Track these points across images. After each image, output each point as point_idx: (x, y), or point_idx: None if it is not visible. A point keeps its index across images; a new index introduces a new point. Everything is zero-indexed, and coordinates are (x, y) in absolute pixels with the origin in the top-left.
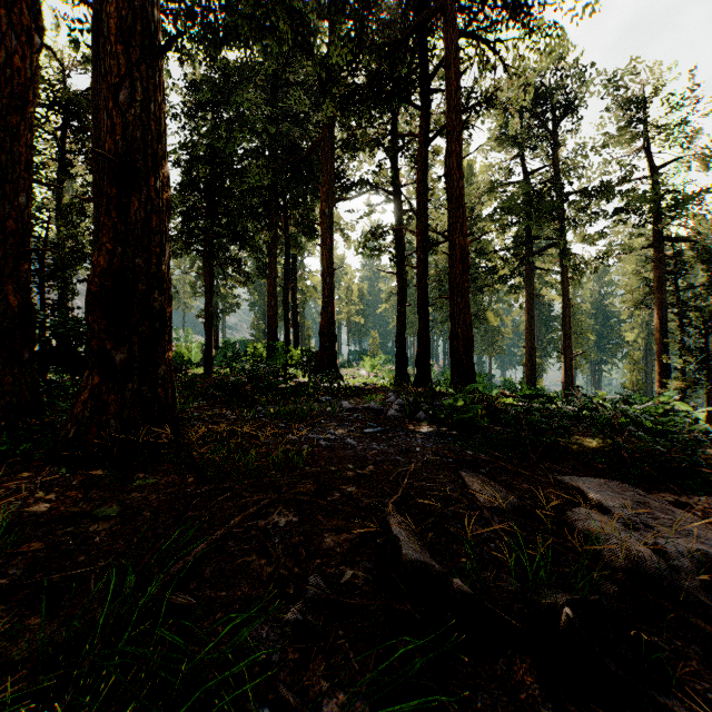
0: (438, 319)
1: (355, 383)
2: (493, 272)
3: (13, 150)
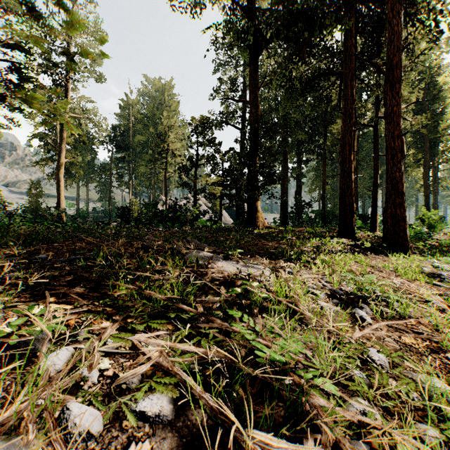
0: None
1: None
2: None
3: None
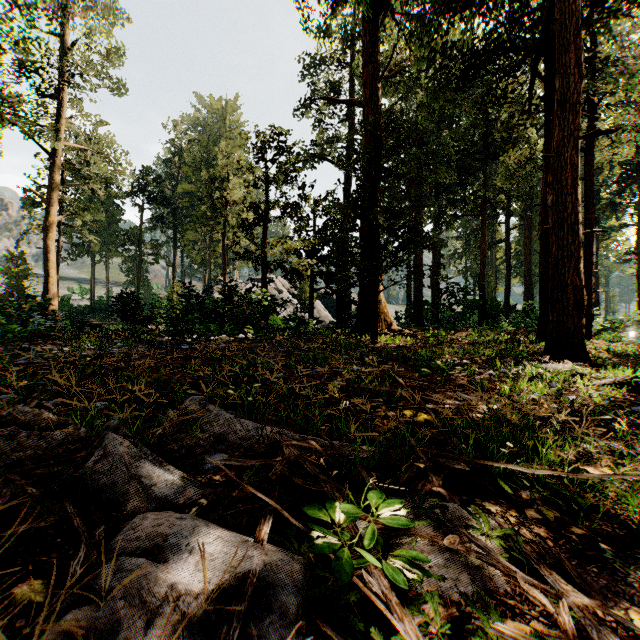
0: None
1: None
2: None
3: (509, 285)
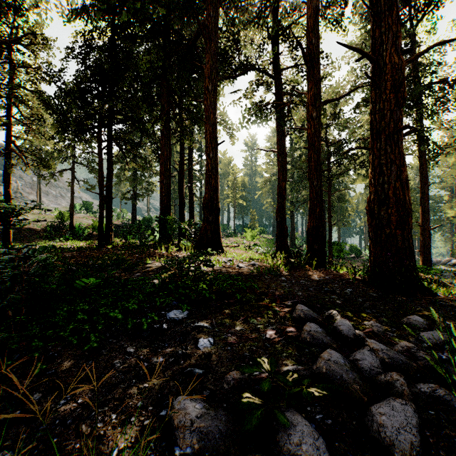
0: (302, 200)
1: (237, 260)
2: (354, 158)
3: None
